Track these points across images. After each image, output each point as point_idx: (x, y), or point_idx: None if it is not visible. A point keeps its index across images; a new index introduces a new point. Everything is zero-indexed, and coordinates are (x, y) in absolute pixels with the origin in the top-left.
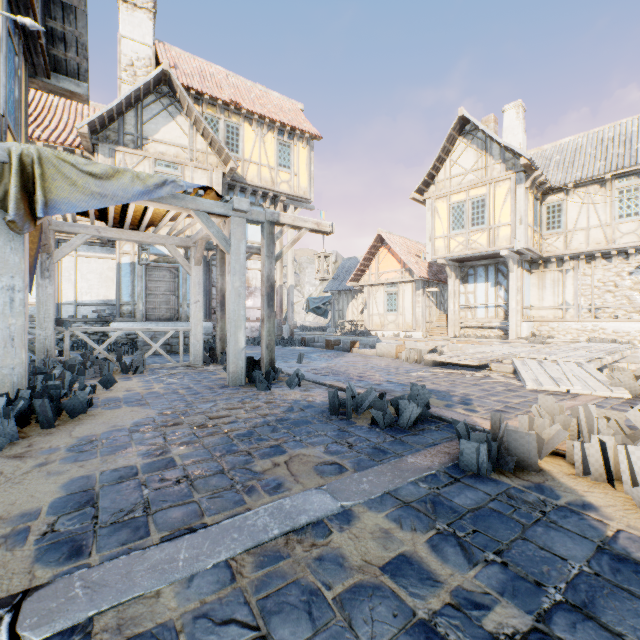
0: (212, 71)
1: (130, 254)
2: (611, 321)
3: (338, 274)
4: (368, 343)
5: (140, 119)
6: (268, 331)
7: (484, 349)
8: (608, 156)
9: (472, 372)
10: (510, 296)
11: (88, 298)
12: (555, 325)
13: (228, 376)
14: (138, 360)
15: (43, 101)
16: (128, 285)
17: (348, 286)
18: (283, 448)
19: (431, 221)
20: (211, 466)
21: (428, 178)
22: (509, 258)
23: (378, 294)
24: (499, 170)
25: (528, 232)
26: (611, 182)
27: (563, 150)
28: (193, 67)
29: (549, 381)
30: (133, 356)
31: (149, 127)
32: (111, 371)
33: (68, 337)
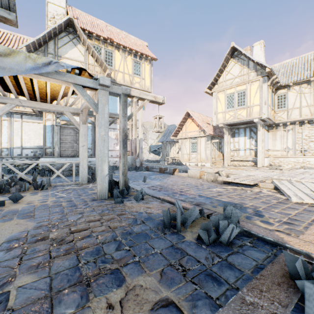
0: (98, 23)
1: (51, 120)
2: (313, 157)
3: (165, 133)
4: (181, 169)
5: (57, 45)
6: (123, 163)
7: (250, 173)
8: (311, 68)
9: (249, 188)
10: (258, 144)
11: (28, 145)
12: (282, 159)
13: (97, 193)
14: (46, 181)
15: (4, 36)
16: (50, 137)
17: (171, 139)
18: (122, 275)
19: (215, 104)
20: (40, 311)
21: (214, 81)
22: (258, 123)
23: (186, 143)
24: (253, 76)
25: (269, 109)
26: (313, 82)
27: (286, 66)
28: (87, 20)
29: (306, 196)
30: (50, 177)
31: (62, 50)
32: (26, 188)
33: (0, 167)
